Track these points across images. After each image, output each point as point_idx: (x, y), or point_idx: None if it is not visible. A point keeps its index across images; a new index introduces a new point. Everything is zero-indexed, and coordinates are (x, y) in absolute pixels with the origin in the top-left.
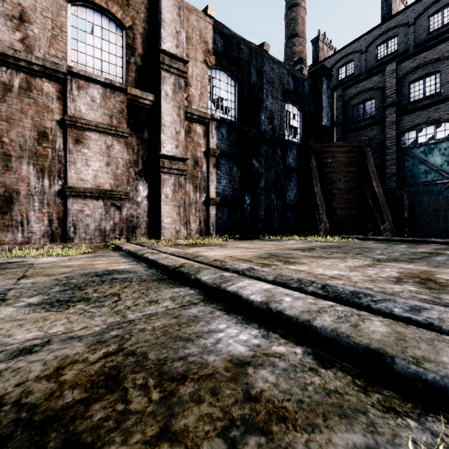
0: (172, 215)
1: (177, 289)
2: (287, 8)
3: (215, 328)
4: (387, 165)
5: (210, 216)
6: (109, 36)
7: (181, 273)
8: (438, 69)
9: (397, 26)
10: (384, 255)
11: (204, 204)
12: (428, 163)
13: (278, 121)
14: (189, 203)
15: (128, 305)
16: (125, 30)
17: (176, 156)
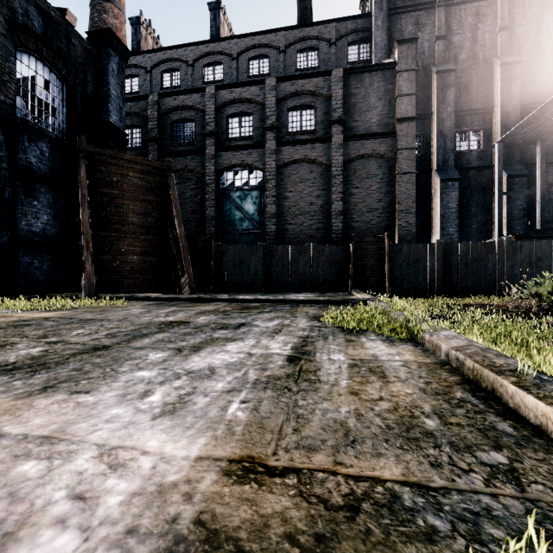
0: None
1: None
2: None
3: None
4: (207, 206)
5: None
6: None
7: None
8: (251, 111)
9: (223, 53)
10: (58, 342)
11: None
12: (243, 210)
13: None
14: None
15: None
16: None
17: None
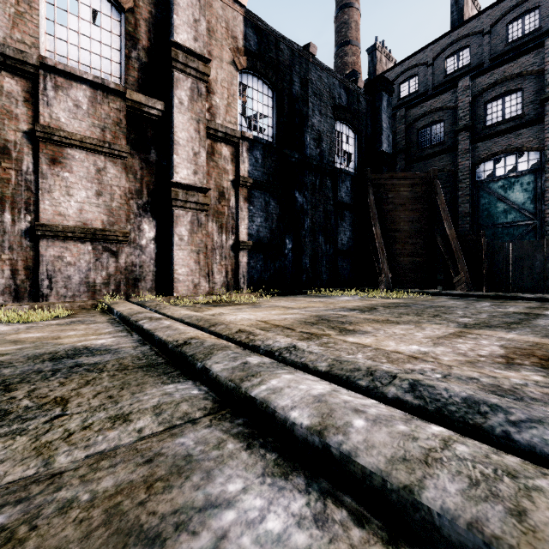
0: (189, 263)
1: (172, 386)
2: (337, 9)
3: (220, 494)
4: (459, 203)
5: (240, 265)
6: (101, 19)
7: (183, 357)
8: (519, 87)
9: (470, 34)
10: (468, 317)
11: (232, 249)
12: (508, 200)
13: (327, 144)
14: (212, 248)
15: (70, 428)
16: (124, 13)
17: (194, 185)
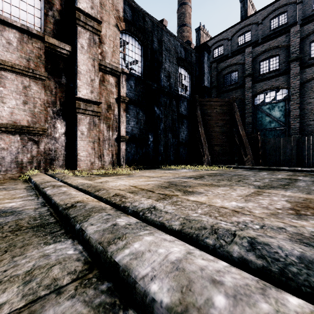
0: (88, 149)
1: (52, 246)
2: (179, 5)
3: None
4: (246, 117)
5: (121, 150)
6: None
7: (67, 218)
8: (277, 53)
9: (251, 24)
10: (258, 181)
11: (116, 141)
12: (271, 115)
13: (173, 79)
14: (103, 140)
15: None
16: None
17: (91, 100)
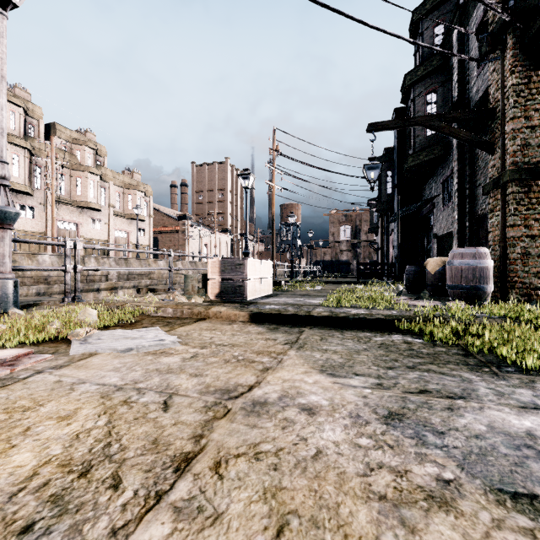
0: None
1: None
2: None
3: None
4: None
5: None
6: None
7: None
8: None
9: None
10: None
11: None
12: None
13: None
14: None
15: None
16: None
17: None
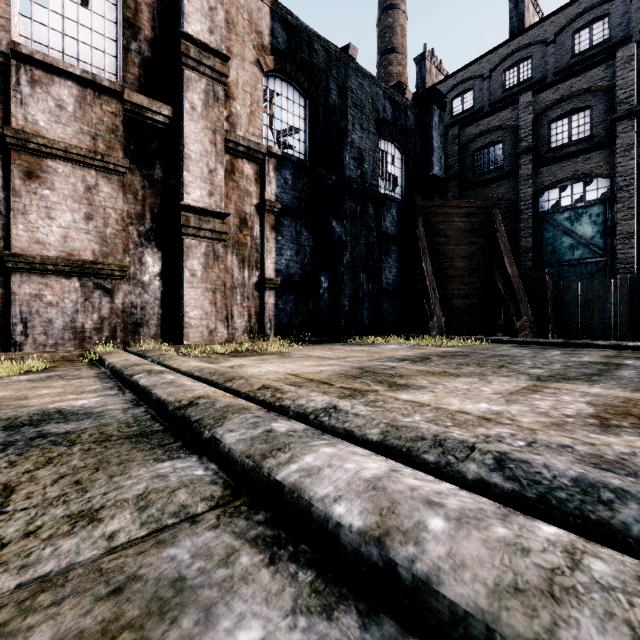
0: (203, 304)
1: (169, 464)
2: (380, 11)
3: None
4: (520, 237)
5: (266, 307)
6: (92, 1)
7: (186, 422)
8: (588, 104)
9: (531, 43)
10: (540, 368)
11: (256, 288)
12: (575, 234)
13: (369, 164)
14: (232, 286)
15: (4, 536)
16: None
17: (209, 209)
